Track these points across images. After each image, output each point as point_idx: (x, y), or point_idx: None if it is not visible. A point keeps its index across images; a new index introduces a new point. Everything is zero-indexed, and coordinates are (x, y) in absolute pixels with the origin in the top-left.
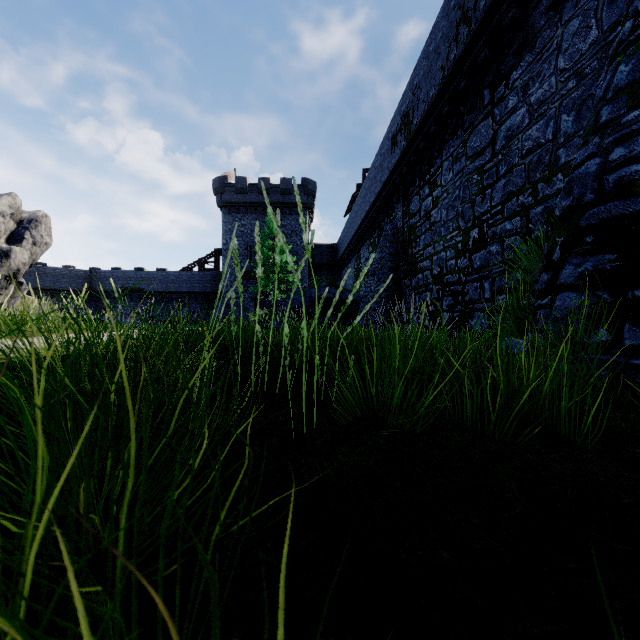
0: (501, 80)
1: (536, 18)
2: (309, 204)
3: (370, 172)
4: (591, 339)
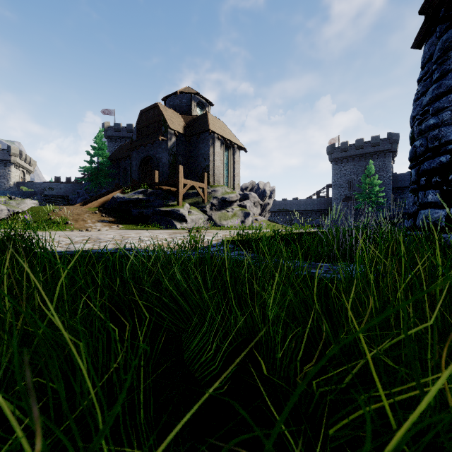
0: None
1: None
2: (393, 149)
3: None
4: None
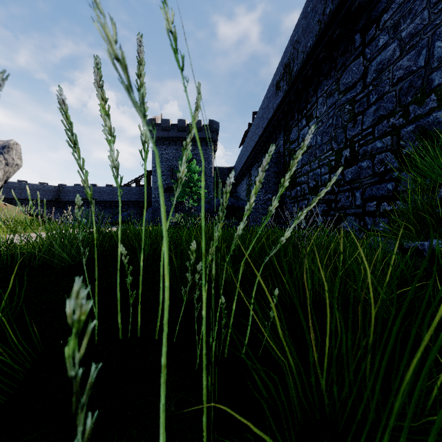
0: (372, 24)
1: None
2: (214, 138)
3: (259, 112)
4: None
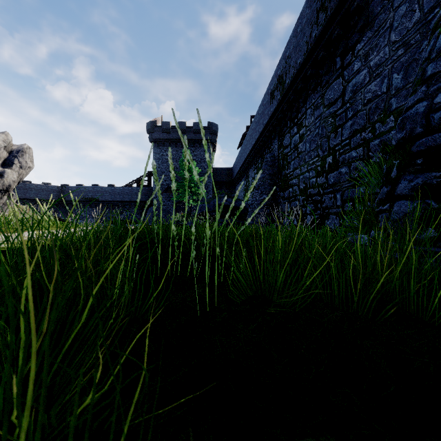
0: (349, 50)
1: (374, 6)
2: (213, 140)
3: (255, 117)
4: (422, 235)
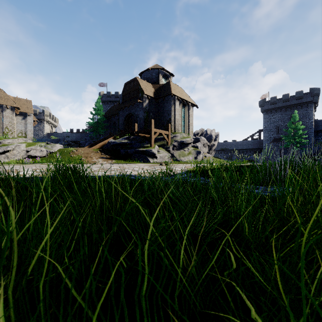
0: None
1: None
2: (314, 100)
3: None
4: None
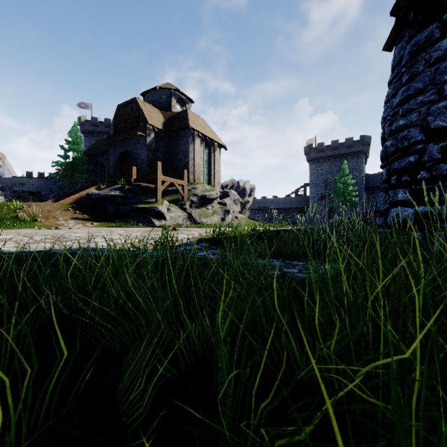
0: None
1: None
2: (365, 151)
3: None
4: None
